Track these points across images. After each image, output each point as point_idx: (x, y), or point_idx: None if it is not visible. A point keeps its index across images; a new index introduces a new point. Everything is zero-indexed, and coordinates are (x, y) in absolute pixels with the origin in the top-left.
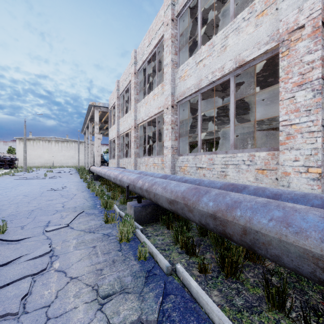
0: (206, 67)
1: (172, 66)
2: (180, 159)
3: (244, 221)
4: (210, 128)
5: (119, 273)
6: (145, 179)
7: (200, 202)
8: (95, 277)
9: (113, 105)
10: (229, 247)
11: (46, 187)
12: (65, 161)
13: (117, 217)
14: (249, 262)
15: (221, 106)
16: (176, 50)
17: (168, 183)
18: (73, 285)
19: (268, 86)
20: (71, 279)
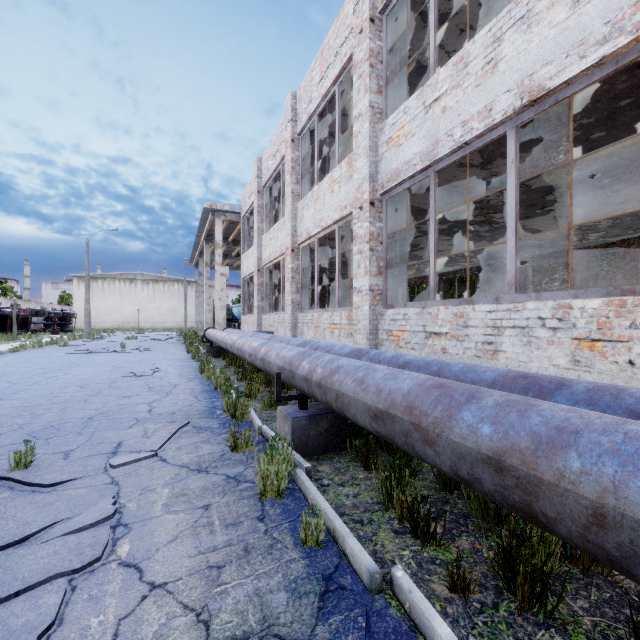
0: (449, 112)
1: (371, 118)
2: (390, 316)
3: (597, 489)
4: (449, 250)
5: (259, 581)
6: (315, 360)
7: (456, 422)
8: (206, 586)
9: (250, 208)
10: (521, 531)
11: (121, 370)
12: (161, 318)
13: (257, 439)
14: (572, 567)
15: (477, 200)
16: (380, 84)
17: (370, 370)
18: (155, 605)
19: (589, 150)
20: (151, 589)
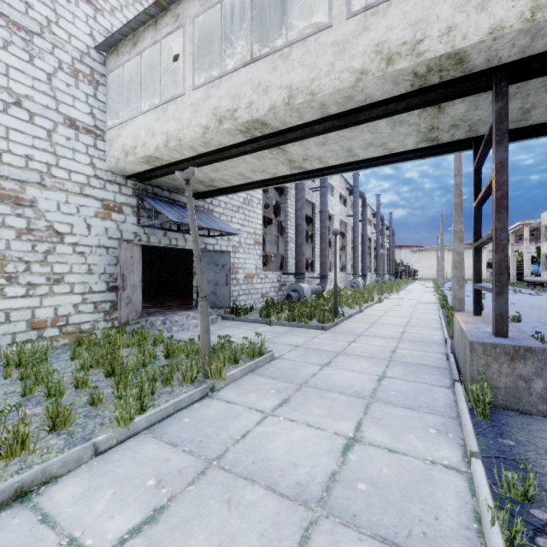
0: None
1: None
2: None
3: None
4: None
5: None
6: None
7: None
8: None
9: None
10: None
11: None
12: None
13: None
14: None
15: None
16: None
17: None
18: None
19: None
20: None
